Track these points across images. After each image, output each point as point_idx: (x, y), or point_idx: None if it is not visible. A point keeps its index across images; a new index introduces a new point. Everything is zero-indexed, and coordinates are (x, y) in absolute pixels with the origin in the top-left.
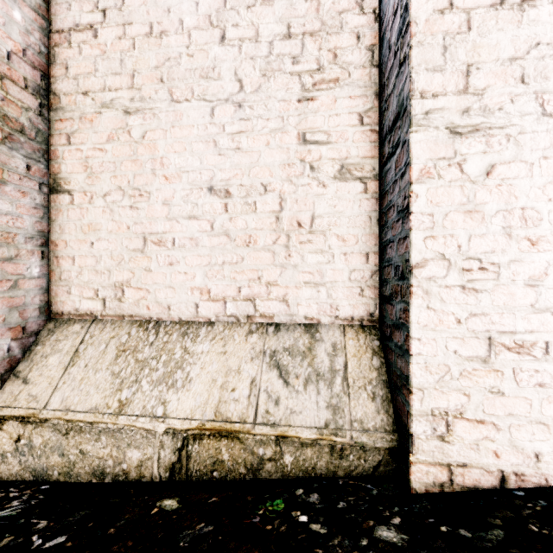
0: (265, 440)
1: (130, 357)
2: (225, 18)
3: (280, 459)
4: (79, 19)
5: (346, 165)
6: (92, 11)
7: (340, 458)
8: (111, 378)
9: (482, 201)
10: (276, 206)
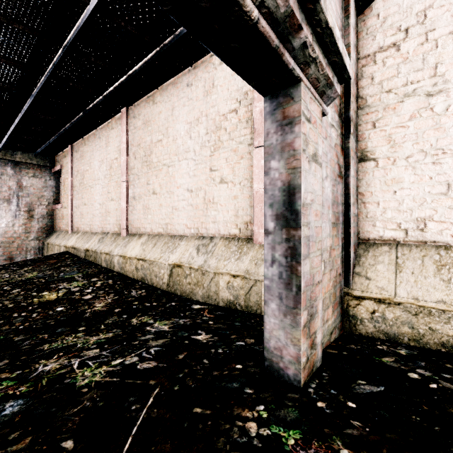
0: None
1: (452, 270)
2: None
3: None
4: (383, 43)
5: None
6: (395, 34)
7: None
8: (443, 283)
9: None
10: None
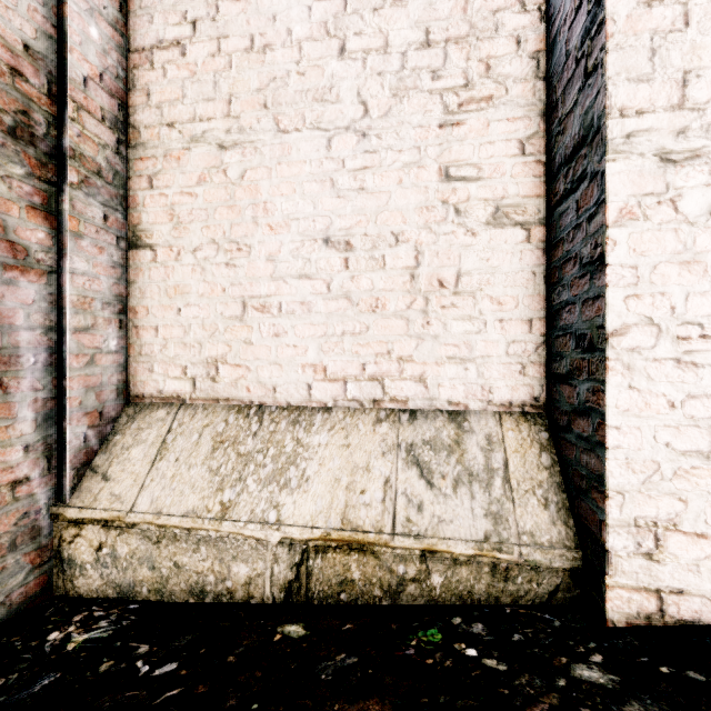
0: (407, 555)
1: (230, 450)
2: (345, 25)
3: (426, 579)
4: (164, 34)
5: (502, 207)
6: (180, 23)
7: (504, 580)
8: (208, 476)
9: (704, 249)
10: (411, 261)
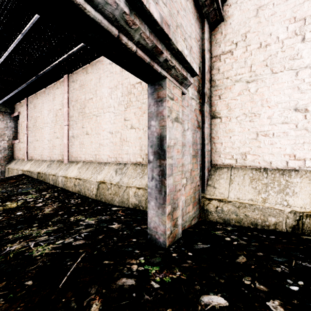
0: None
1: (258, 182)
2: (304, 29)
3: None
4: (224, 49)
5: None
6: (230, 45)
7: None
8: (252, 189)
9: None
10: None
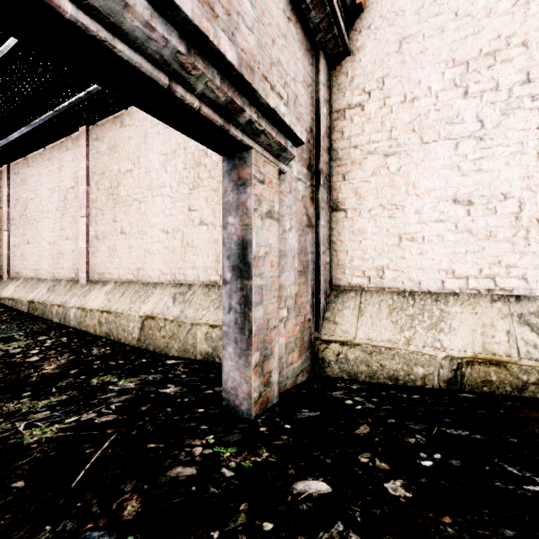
0: (529, 370)
1: (400, 313)
2: (467, 79)
3: None
4: (351, 101)
5: None
6: (360, 94)
7: None
8: (392, 324)
9: None
10: (515, 209)
